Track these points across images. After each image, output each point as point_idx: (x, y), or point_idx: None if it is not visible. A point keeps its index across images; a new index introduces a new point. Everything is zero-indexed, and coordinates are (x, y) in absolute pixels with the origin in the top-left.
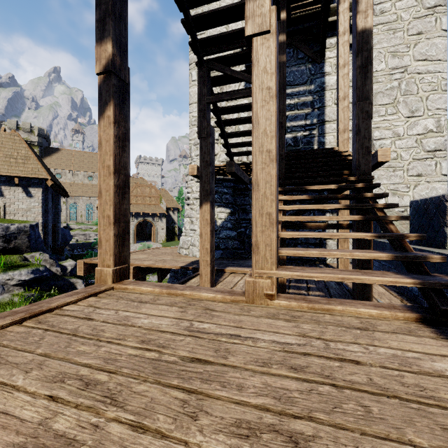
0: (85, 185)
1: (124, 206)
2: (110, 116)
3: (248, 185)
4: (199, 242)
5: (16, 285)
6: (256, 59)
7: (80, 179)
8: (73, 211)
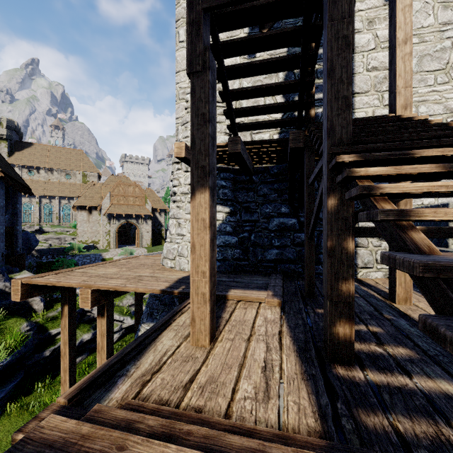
0: (61, 183)
1: None
2: None
3: (253, 177)
4: (188, 251)
5: None
6: None
7: (56, 177)
8: (47, 212)
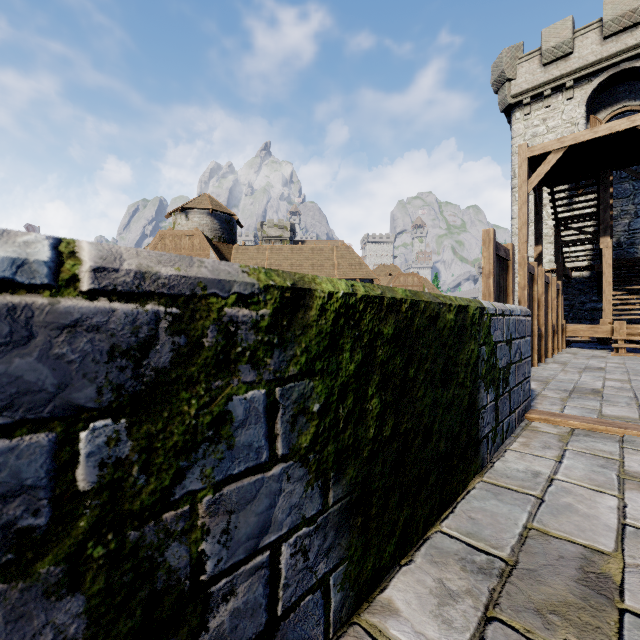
0: None
1: None
2: None
3: (571, 279)
4: None
5: None
6: (604, 255)
7: None
8: None
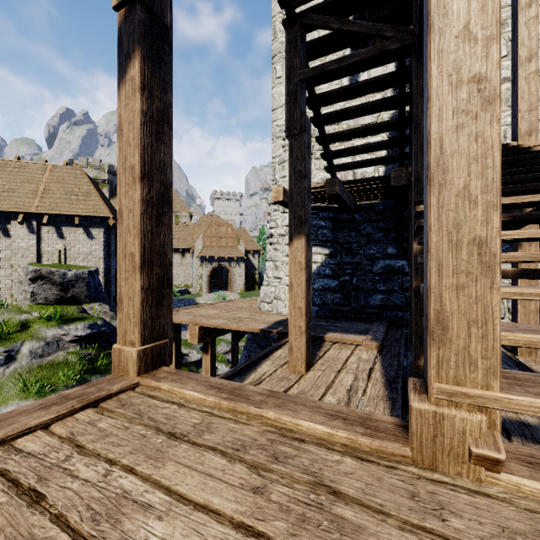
0: None
1: (161, 238)
2: (135, 77)
3: (355, 215)
4: (285, 294)
5: (72, 341)
6: None
7: None
8: None
